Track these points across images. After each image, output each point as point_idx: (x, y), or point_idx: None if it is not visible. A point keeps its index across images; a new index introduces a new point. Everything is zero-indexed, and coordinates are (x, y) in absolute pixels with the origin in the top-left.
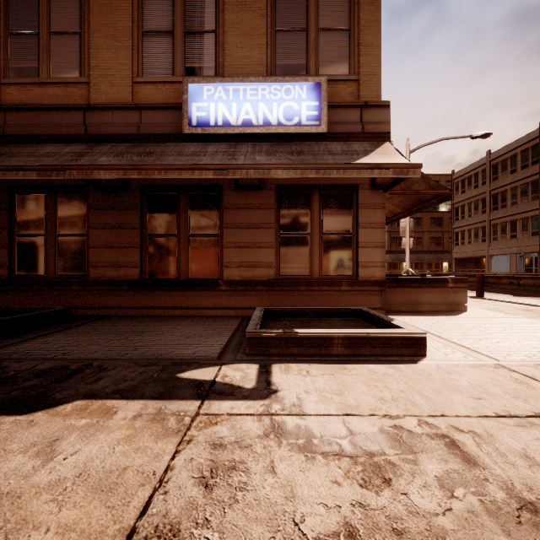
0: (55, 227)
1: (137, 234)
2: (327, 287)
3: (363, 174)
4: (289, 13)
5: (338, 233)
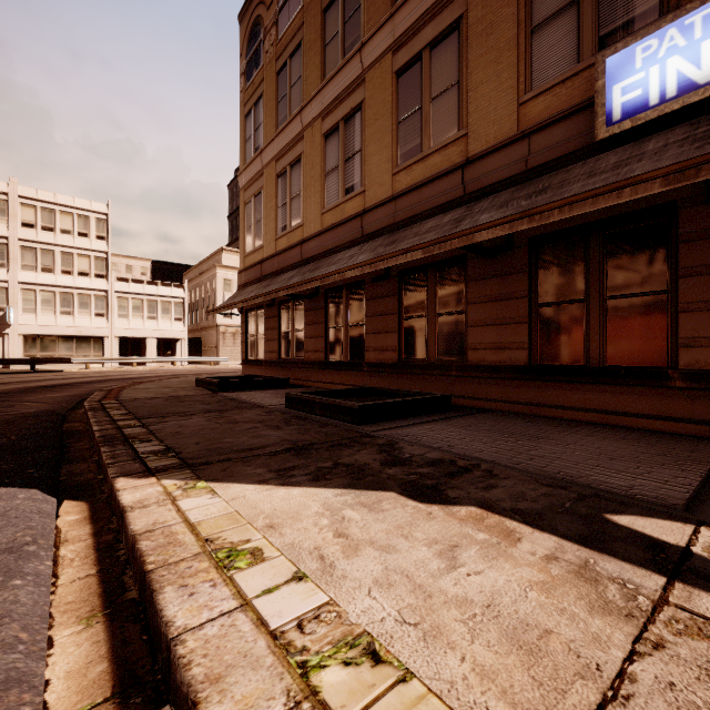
0: (434, 307)
1: (523, 304)
2: None
3: None
4: None
5: None
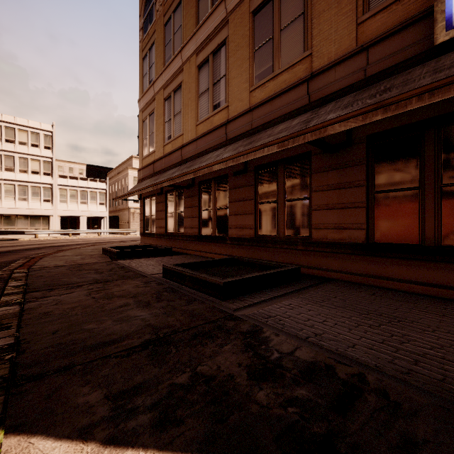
0: (283, 194)
1: (361, 192)
2: None
3: None
4: None
5: None
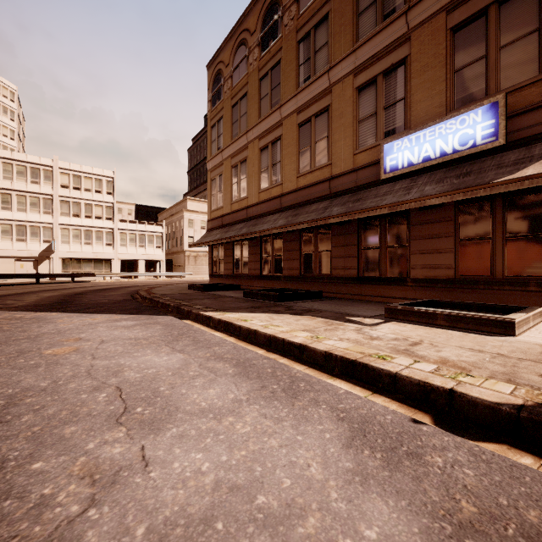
0: (317, 247)
1: (355, 248)
2: (510, 287)
3: (511, 187)
4: (468, 50)
5: (526, 234)
